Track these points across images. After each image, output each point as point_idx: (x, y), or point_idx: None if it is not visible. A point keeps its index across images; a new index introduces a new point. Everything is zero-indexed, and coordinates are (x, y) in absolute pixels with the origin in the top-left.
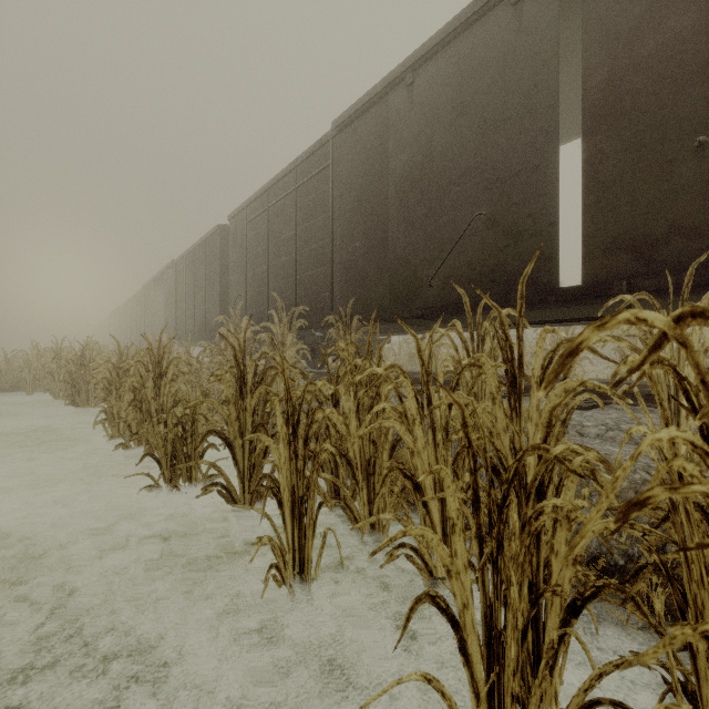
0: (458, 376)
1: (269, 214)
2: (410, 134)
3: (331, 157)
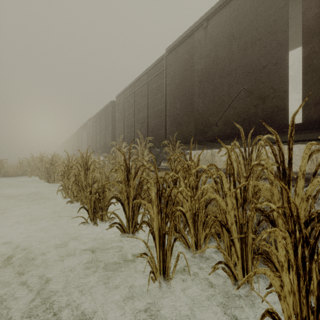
0: (250, 170)
1: (135, 94)
2: (205, 52)
3: (165, 66)
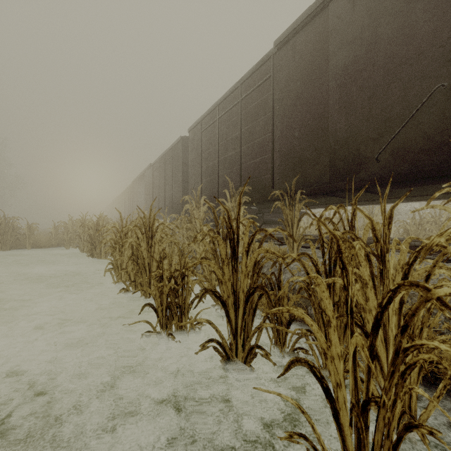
0: None
1: (219, 123)
2: (352, 32)
3: (272, 70)
